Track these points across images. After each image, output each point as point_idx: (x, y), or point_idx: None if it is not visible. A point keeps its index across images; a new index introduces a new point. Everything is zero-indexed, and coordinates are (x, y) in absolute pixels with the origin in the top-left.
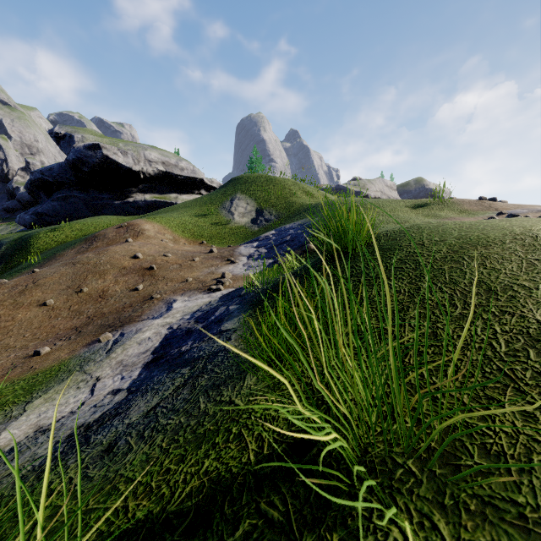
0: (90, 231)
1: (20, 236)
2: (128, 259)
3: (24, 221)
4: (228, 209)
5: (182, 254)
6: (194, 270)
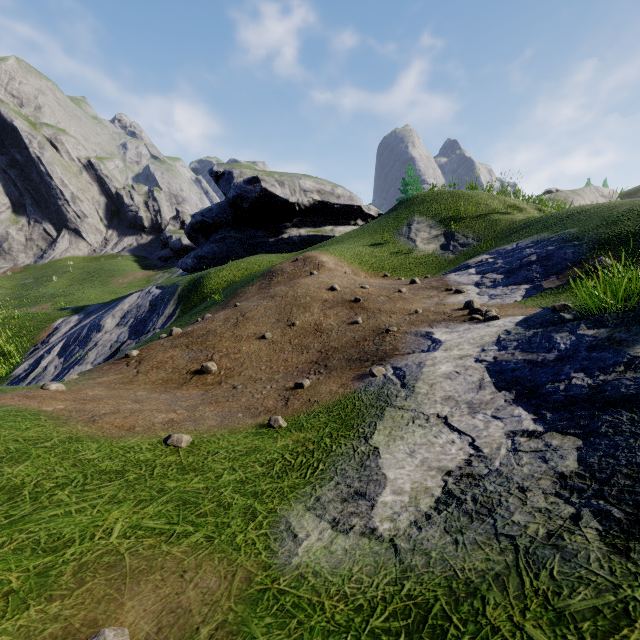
0: (254, 269)
1: (192, 277)
2: (325, 291)
3: (186, 265)
4: (406, 235)
5: (379, 286)
6: (412, 301)
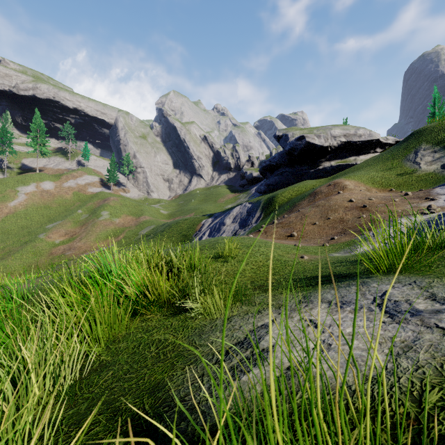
0: (302, 191)
1: (268, 197)
2: (346, 202)
3: (260, 190)
4: (412, 160)
5: (381, 198)
6: (398, 206)
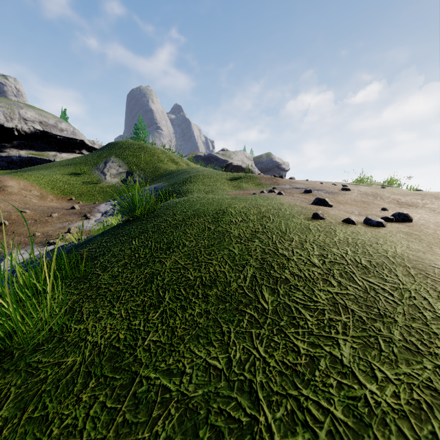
0: None
1: None
2: None
3: None
4: (101, 170)
5: (42, 210)
6: (48, 225)
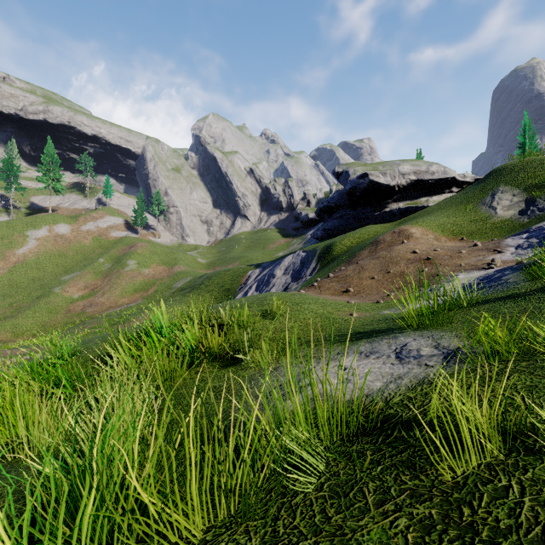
0: (365, 238)
1: (325, 245)
2: (409, 253)
3: (317, 235)
4: (488, 204)
5: (448, 249)
6: (463, 259)
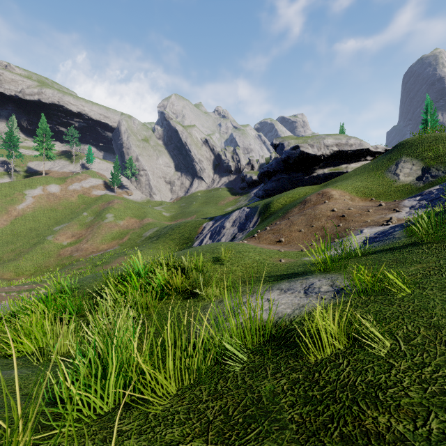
0: (296, 197)
1: (264, 203)
2: (329, 211)
3: (259, 194)
4: (393, 171)
5: (359, 208)
6: (370, 216)
